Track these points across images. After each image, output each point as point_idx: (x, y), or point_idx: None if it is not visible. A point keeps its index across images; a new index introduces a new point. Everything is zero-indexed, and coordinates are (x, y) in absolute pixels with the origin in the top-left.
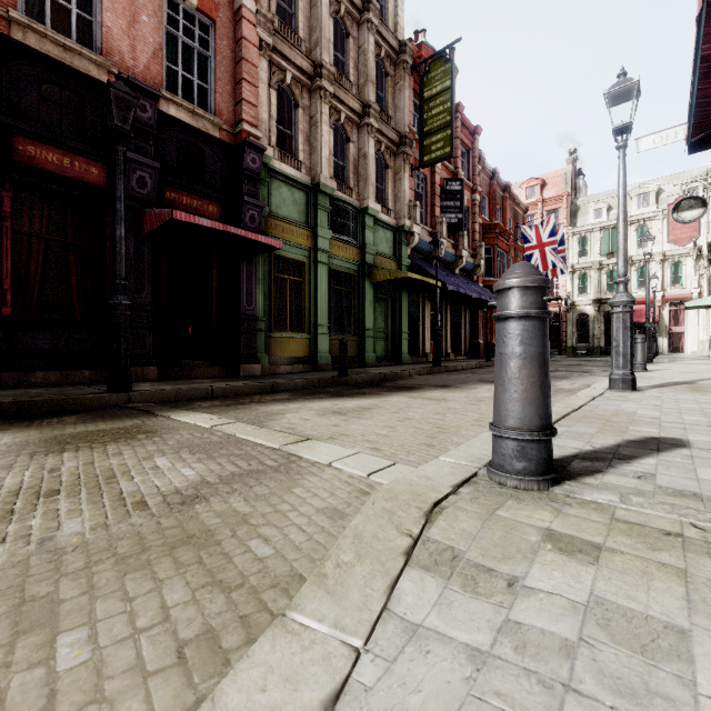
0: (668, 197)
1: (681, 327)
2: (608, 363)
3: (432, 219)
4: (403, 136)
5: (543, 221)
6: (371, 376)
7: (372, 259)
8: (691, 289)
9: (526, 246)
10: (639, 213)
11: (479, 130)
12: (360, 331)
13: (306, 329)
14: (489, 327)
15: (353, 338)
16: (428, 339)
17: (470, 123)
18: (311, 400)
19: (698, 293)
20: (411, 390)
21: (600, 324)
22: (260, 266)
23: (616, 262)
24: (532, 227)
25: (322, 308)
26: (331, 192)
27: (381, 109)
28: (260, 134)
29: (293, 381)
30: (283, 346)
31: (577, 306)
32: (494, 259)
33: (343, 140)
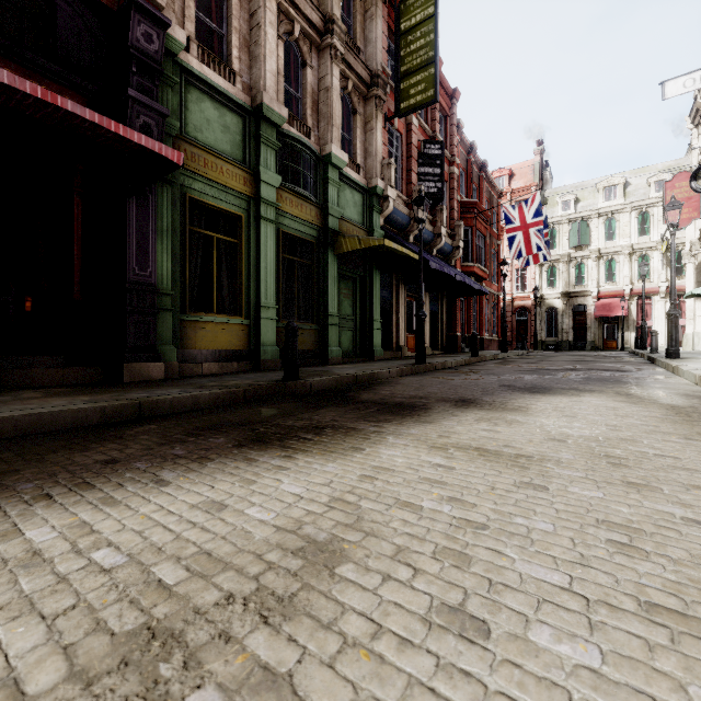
0: (634, 190)
1: (648, 321)
2: (614, 359)
3: (408, 186)
4: (375, 74)
5: (528, 199)
6: (335, 379)
7: (337, 224)
8: (659, 283)
9: (508, 227)
10: (607, 206)
11: (457, 94)
12: (321, 317)
13: (242, 311)
14: (466, 318)
15: (312, 326)
16: (402, 330)
17: (448, 85)
18: (163, 471)
19: (665, 287)
20: (415, 414)
21: (569, 318)
22: (164, 210)
23: (584, 255)
24: (515, 206)
25: (267, 282)
26: (280, 122)
27: (348, 36)
28: (161, 1)
29: (190, 395)
30: (207, 334)
31: (545, 299)
32: (473, 242)
33: (299, 65)
